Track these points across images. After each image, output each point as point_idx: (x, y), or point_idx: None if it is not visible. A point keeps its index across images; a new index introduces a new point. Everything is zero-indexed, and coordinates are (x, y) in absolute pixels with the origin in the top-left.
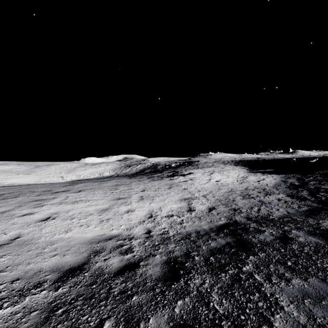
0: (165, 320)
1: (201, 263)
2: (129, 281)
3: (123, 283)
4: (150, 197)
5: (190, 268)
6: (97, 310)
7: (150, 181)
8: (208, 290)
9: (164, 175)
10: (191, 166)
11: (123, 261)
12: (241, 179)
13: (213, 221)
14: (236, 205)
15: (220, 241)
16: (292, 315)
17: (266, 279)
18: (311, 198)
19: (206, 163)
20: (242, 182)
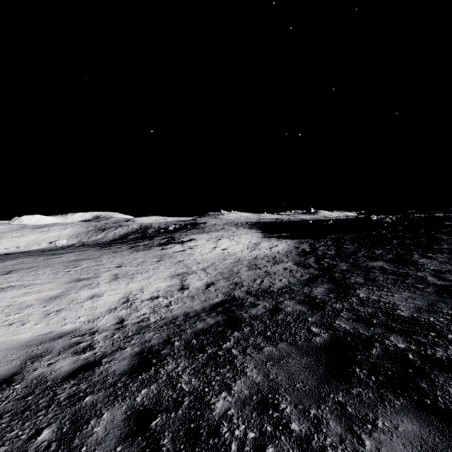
0: (123, 411)
1: (180, 347)
2: (83, 383)
3: (74, 386)
4: (129, 275)
5: (166, 355)
6: (32, 422)
7: (132, 252)
8: (180, 373)
9: (155, 242)
10: (195, 230)
11: (78, 361)
12: (252, 246)
13: (209, 299)
14: (239, 278)
15: (209, 321)
16: (251, 378)
17: (242, 352)
18: (315, 265)
19: (215, 225)
20: (253, 249)
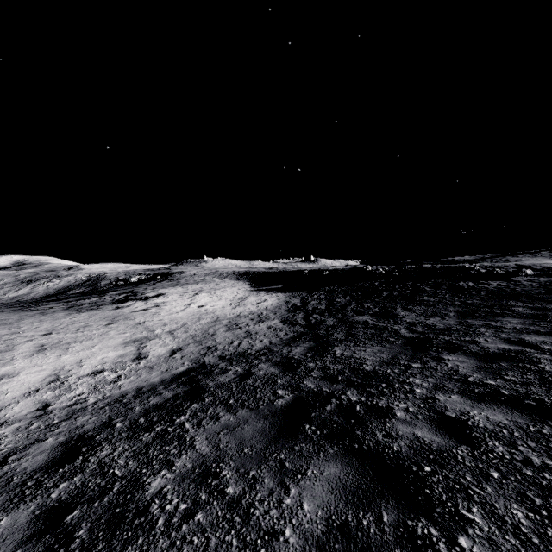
0: (30, 512)
1: (122, 429)
2: None
3: None
4: (62, 345)
5: (101, 440)
6: None
7: (70, 314)
8: (115, 458)
9: (107, 299)
10: (167, 282)
11: None
12: (236, 302)
13: (172, 369)
14: (214, 341)
15: (166, 394)
16: (199, 451)
17: (196, 424)
18: (302, 322)
19: (195, 276)
20: (237, 305)
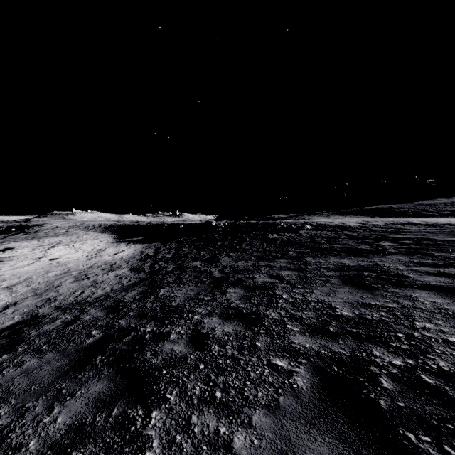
0: None
1: None
2: None
3: None
4: None
5: None
6: None
7: None
8: None
9: None
10: (22, 235)
11: None
12: (94, 253)
13: None
14: (56, 292)
15: None
16: None
17: None
18: (148, 269)
19: (57, 228)
20: (93, 257)
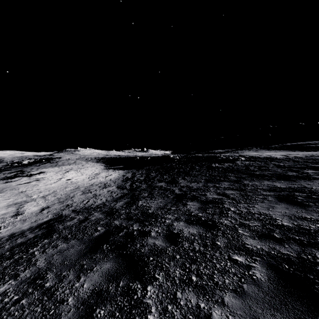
0: None
1: None
2: None
3: None
4: None
5: None
6: None
7: None
8: None
9: (1, 176)
10: (49, 164)
11: None
12: (93, 176)
13: (39, 220)
14: (72, 201)
15: (29, 236)
16: (38, 266)
17: (42, 251)
18: (128, 187)
19: (69, 160)
20: (93, 178)
